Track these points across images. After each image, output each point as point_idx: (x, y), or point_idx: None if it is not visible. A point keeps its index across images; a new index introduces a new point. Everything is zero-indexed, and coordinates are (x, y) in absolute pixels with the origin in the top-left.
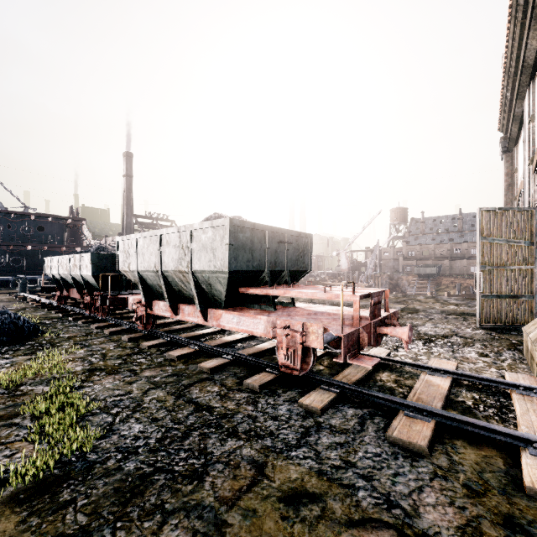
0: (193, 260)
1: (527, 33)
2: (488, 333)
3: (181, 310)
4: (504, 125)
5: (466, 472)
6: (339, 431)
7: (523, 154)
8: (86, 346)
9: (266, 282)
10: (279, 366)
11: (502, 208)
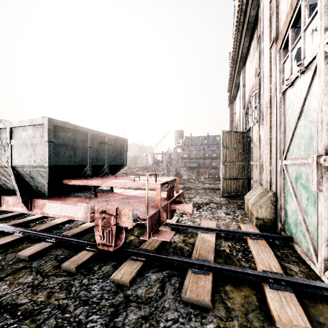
0: (13, 155)
1: (244, 38)
2: (227, 199)
3: (5, 202)
4: (230, 89)
5: (238, 318)
6: (144, 302)
7: (240, 104)
8: None
9: (88, 174)
10: (97, 244)
11: (232, 131)
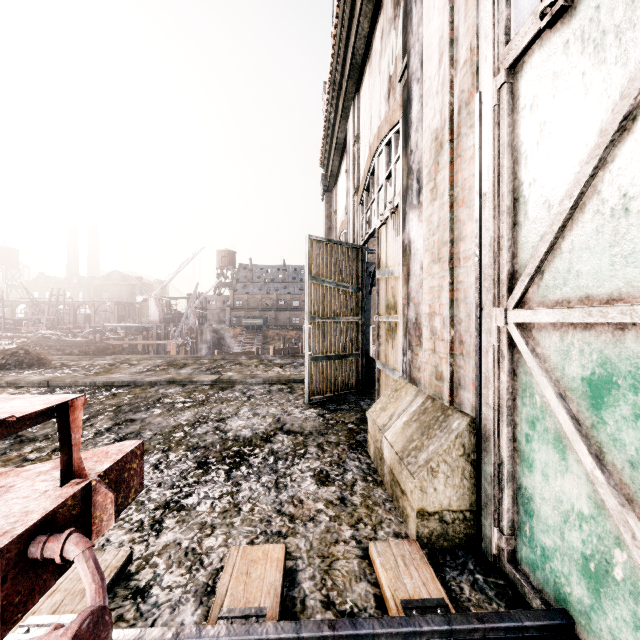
0: None
1: (361, 3)
2: (320, 414)
3: None
4: (326, 159)
5: None
6: None
7: (347, 186)
8: None
9: None
10: None
11: (332, 240)
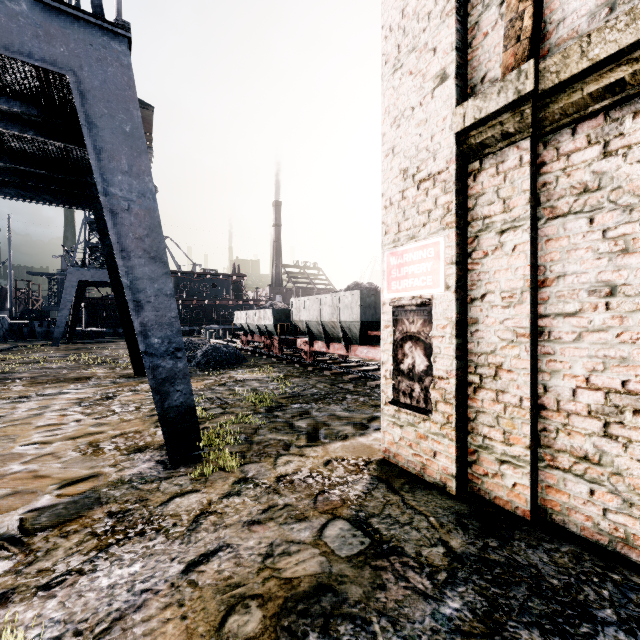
0: (340, 314)
1: None
2: None
3: (333, 347)
4: None
5: None
6: None
7: None
8: (277, 368)
9: None
10: None
11: None
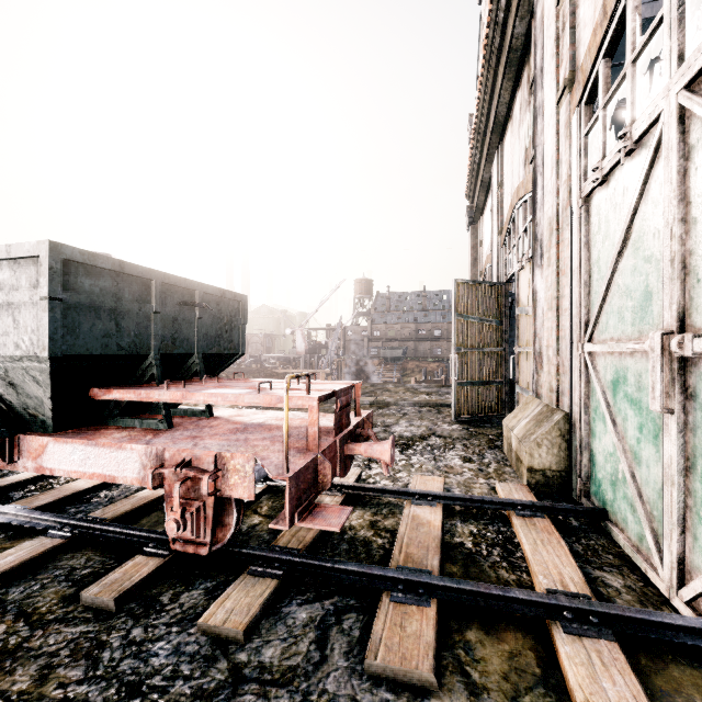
0: None
1: (501, 82)
2: (465, 428)
3: None
4: (471, 193)
5: None
6: (278, 680)
7: (492, 225)
8: None
9: (153, 376)
10: (170, 540)
11: (476, 281)
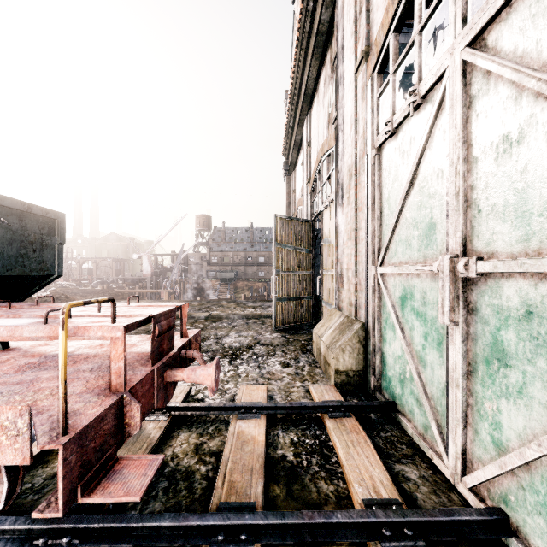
0: None
1: (311, 60)
2: (283, 336)
3: None
4: (287, 150)
5: None
6: None
7: (302, 175)
8: None
9: None
10: None
11: (291, 217)
